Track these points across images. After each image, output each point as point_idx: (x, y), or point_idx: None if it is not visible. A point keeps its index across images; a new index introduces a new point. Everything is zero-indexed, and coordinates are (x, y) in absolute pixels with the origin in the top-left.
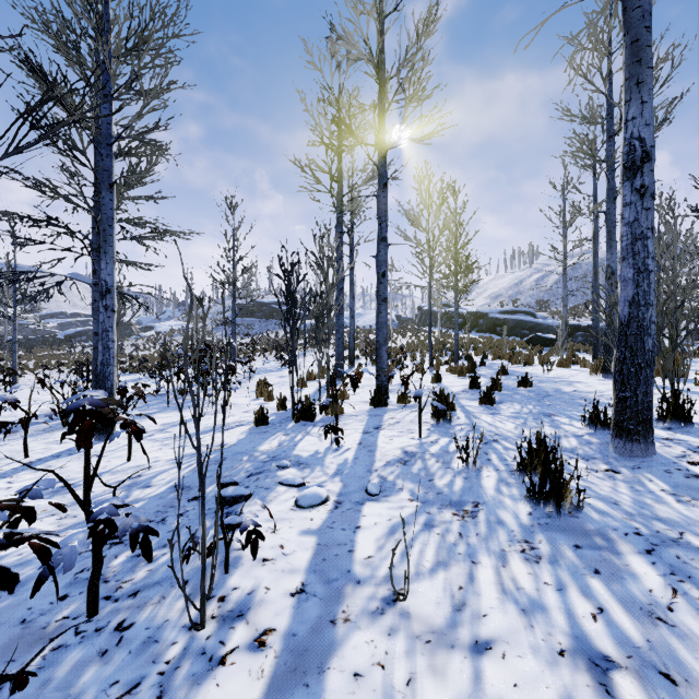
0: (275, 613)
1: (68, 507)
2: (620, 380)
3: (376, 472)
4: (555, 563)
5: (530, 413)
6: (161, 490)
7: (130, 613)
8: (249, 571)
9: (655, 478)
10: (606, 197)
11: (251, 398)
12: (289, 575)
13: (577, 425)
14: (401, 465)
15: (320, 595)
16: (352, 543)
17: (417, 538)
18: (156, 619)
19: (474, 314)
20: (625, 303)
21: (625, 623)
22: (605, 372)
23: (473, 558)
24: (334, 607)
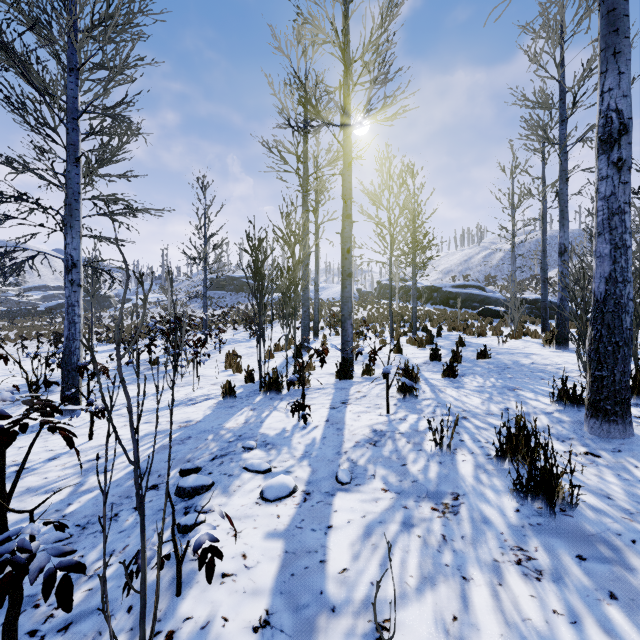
0: None
1: (15, 498)
2: (596, 359)
3: (345, 454)
4: (560, 580)
5: (493, 387)
6: (119, 476)
7: None
8: (205, 593)
9: None
10: (559, 178)
11: (220, 369)
12: (252, 598)
13: (543, 400)
14: (371, 447)
15: (288, 631)
16: (323, 549)
17: (396, 543)
18: None
19: (429, 287)
20: (601, 279)
21: None
22: (558, 344)
23: (463, 572)
24: None
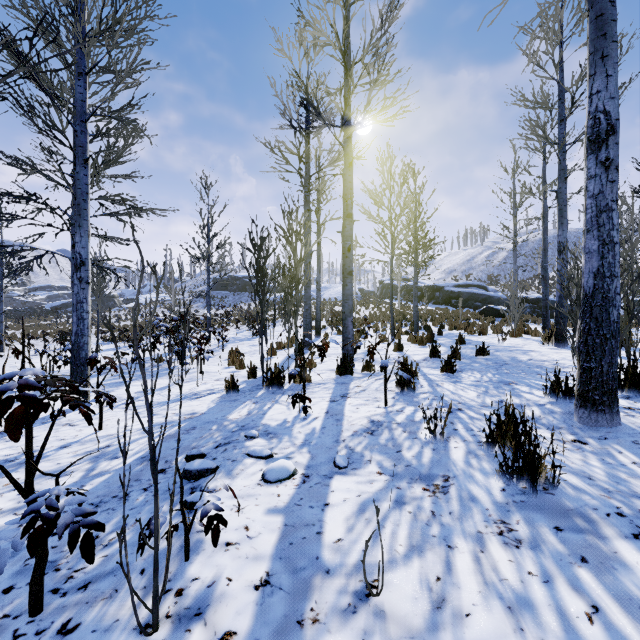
0: (237, 611)
1: None
2: (585, 351)
3: (343, 442)
4: (537, 548)
5: (490, 381)
6: (128, 462)
7: (77, 610)
8: (211, 558)
9: (624, 450)
10: (558, 177)
11: (224, 366)
12: (254, 562)
13: (537, 393)
14: (368, 435)
15: (286, 588)
16: (320, 523)
17: (388, 518)
18: (105, 619)
19: (431, 287)
20: (589, 274)
21: (626, 626)
22: (557, 342)
23: (448, 542)
24: (302, 604)
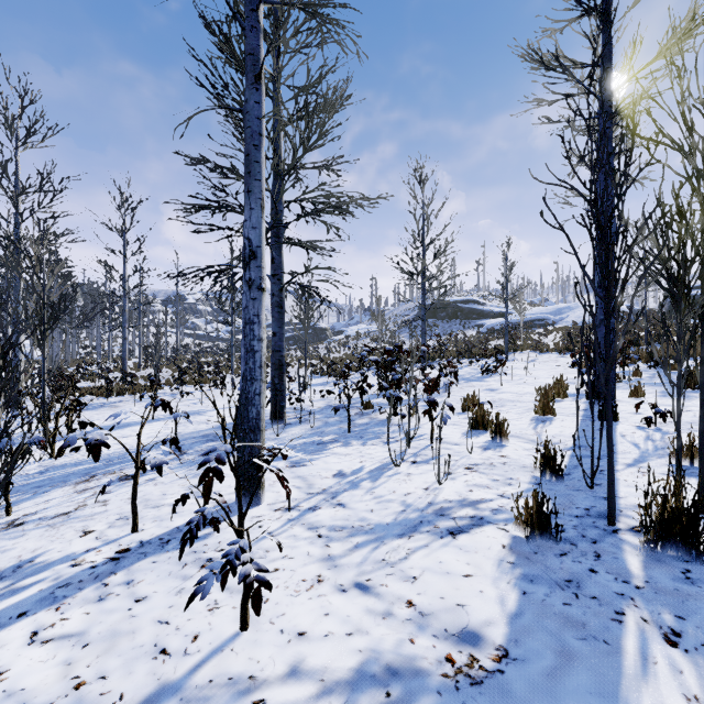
0: None
1: None
2: None
3: None
4: None
5: None
6: None
7: None
8: None
9: None
10: None
11: (463, 428)
12: None
13: None
14: None
15: None
16: None
17: None
18: None
19: None
20: None
21: None
22: None
23: None
24: None
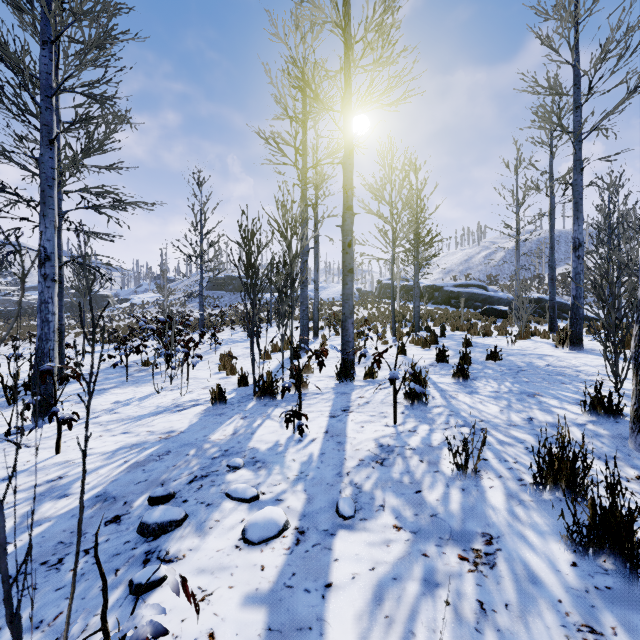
0: None
1: None
2: None
3: (347, 476)
4: None
5: (510, 392)
6: (77, 503)
7: None
8: None
9: None
10: (573, 168)
11: (214, 371)
12: None
13: (571, 409)
14: (377, 466)
15: None
16: (320, 625)
17: (418, 615)
18: None
19: (430, 287)
20: None
21: None
22: (572, 345)
23: None
24: None
